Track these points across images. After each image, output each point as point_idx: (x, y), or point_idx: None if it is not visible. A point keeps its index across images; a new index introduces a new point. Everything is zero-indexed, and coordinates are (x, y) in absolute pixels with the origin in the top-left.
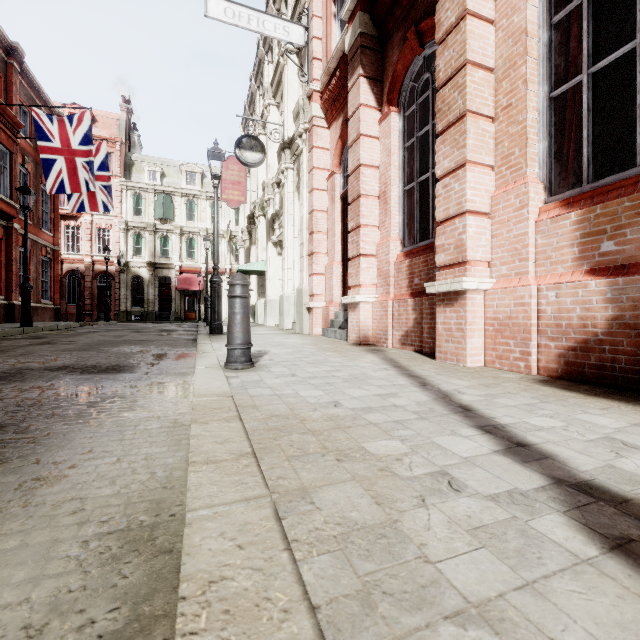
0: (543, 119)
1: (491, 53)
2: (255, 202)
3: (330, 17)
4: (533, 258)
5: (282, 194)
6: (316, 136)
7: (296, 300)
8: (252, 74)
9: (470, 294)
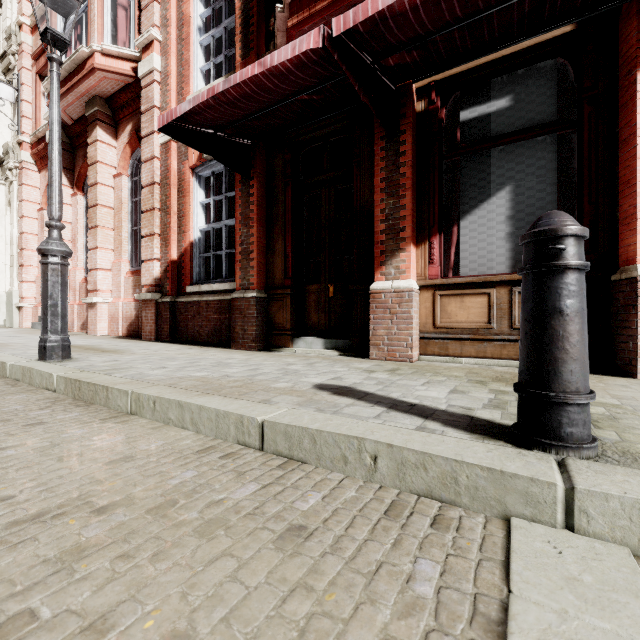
0: (130, 237)
1: (112, 201)
2: None
3: (39, 94)
4: (123, 291)
5: None
6: (26, 176)
7: (6, 300)
8: None
9: (99, 304)
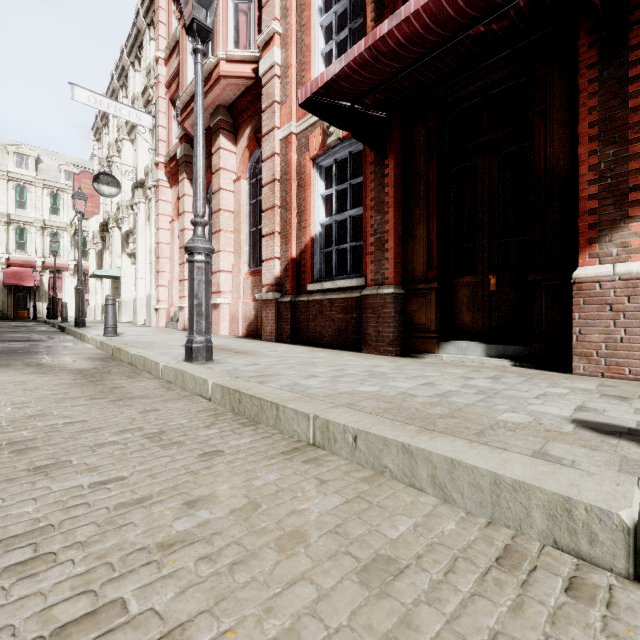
0: (248, 239)
1: (233, 205)
2: (109, 215)
3: (171, 118)
4: (243, 292)
5: (136, 220)
6: (161, 193)
7: (147, 303)
8: (105, 94)
9: (222, 305)
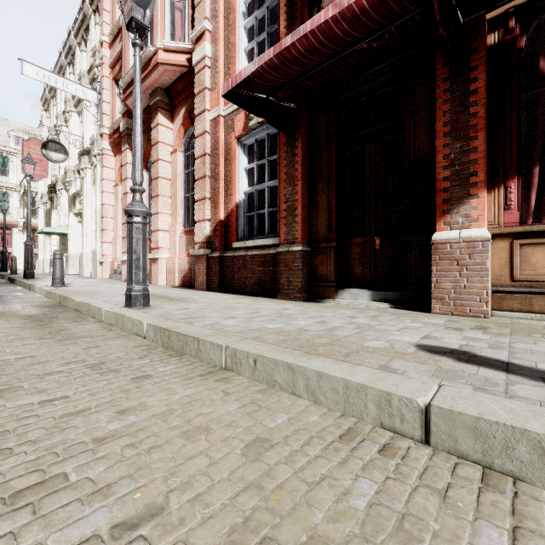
0: (183, 203)
1: (170, 174)
2: (57, 178)
3: (115, 95)
4: (178, 248)
5: (82, 184)
6: (106, 160)
7: (92, 257)
8: (53, 70)
9: (160, 259)
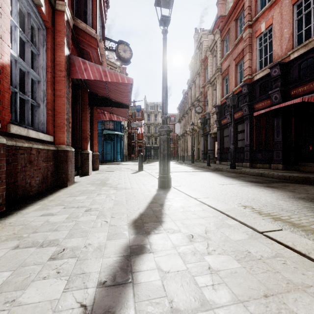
0: None
1: None
2: None
3: None
4: None
5: None
6: None
7: None
8: None
9: None
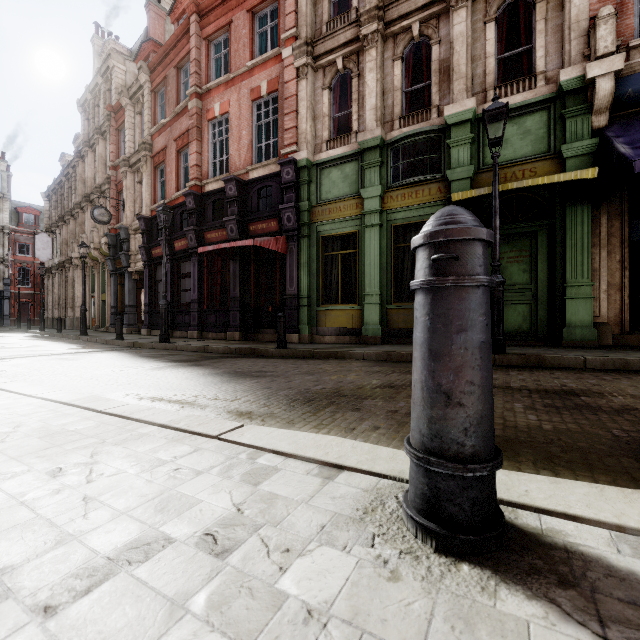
0: None
1: None
2: None
3: None
4: None
5: None
6: None
7: None
8: None
9: None
